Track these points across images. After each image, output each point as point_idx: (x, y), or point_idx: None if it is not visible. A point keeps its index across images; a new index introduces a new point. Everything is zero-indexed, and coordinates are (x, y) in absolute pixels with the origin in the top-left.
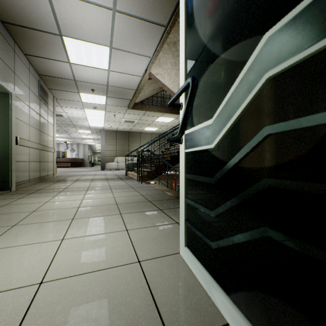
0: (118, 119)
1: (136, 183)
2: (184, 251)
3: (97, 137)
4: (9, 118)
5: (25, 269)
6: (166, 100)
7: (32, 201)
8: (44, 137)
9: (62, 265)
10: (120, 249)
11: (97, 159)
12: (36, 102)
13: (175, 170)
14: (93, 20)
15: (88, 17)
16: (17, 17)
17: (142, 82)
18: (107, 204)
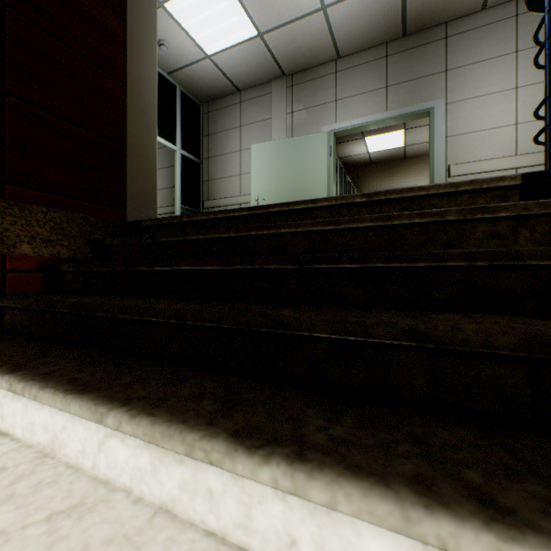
0: None
1: None
2: None
3: None
4: (430, 145)
5: None
6: None
7: None
8: None
9: None
10: None
11: None
12: None
13: None
14: None
15: None
16: (387, 25)
17: None
18: None
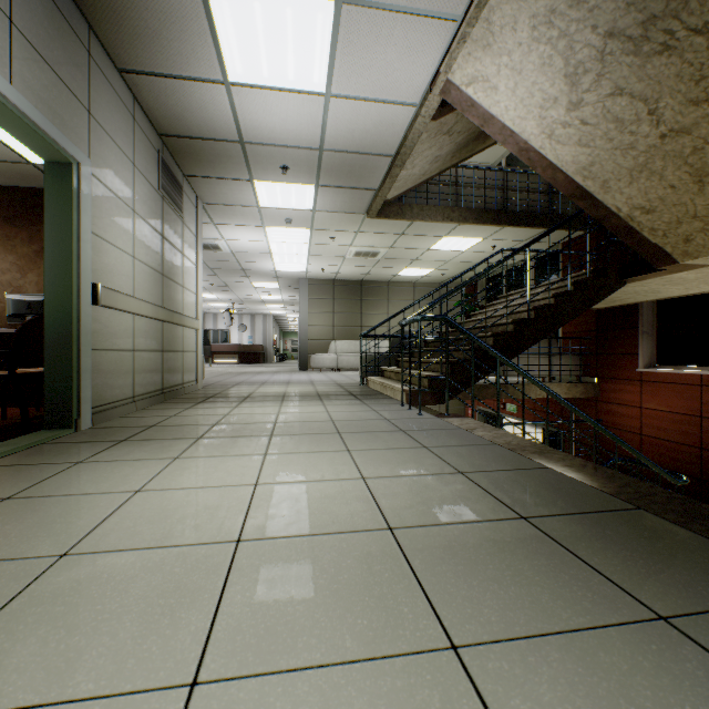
0: (340, 249)
1: (403, 411)
2: None
3: (290, 297)
4: (74, 231)
5: None
6: (463, 190)
7: (99, 482)
8: (174, 292)
9: None
10: None
11: (290, 347)
12: (152, 202)
13: (523, 377)
14: None
15: None
16: None
17: (416, 123)
18: (351, 527)
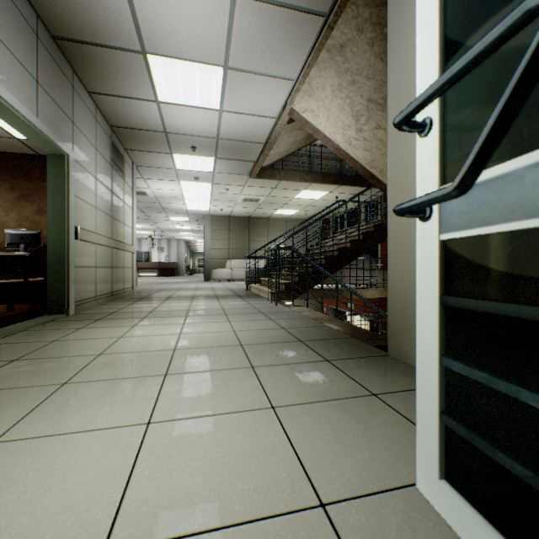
0: (233, 196)
1: (267, 304)
2: (437, 490)
3: (198, 227)
4: (65, 196)
5: (71, 502)
6: (314, 161)
7: (98, 334)
8: (118, 228)
9: (149, 497)
10: (269, 460)
11: (198, 264)
12: (106, 170)
13: (337, 283)
14: (197, 18)
15: (189, 13)
16: (76, 26)
17: (276, 128)
18: (224, 345)
